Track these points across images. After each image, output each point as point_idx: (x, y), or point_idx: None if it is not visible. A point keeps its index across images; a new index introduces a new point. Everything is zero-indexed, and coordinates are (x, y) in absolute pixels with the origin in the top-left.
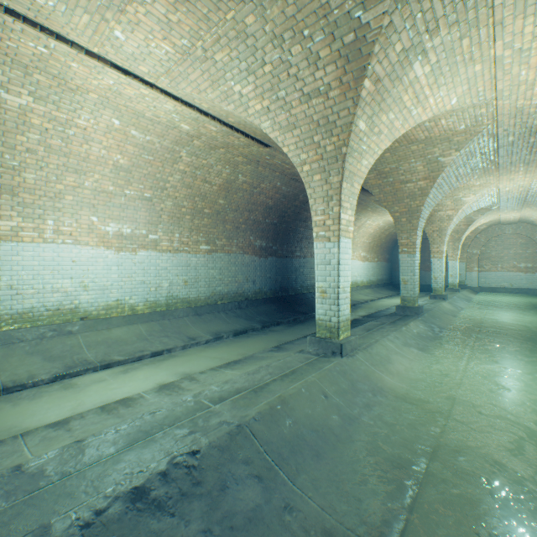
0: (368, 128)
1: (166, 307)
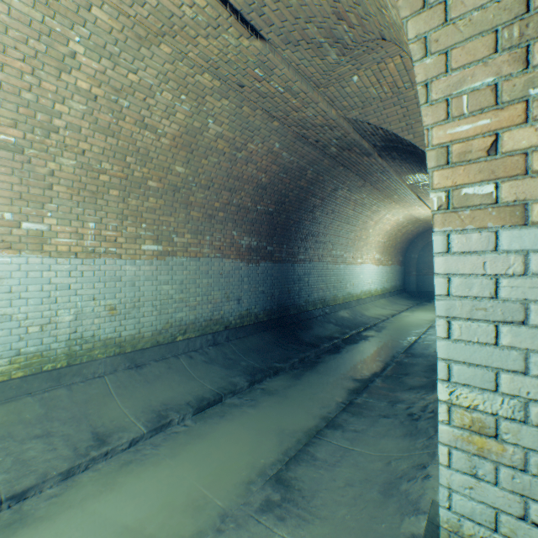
0: None
1: (67, 360)
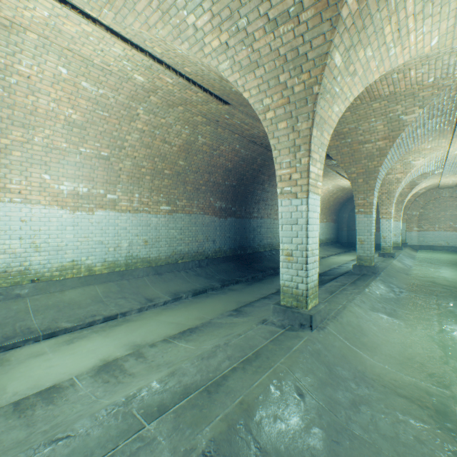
0: (344, 65)
1: (125, 267)
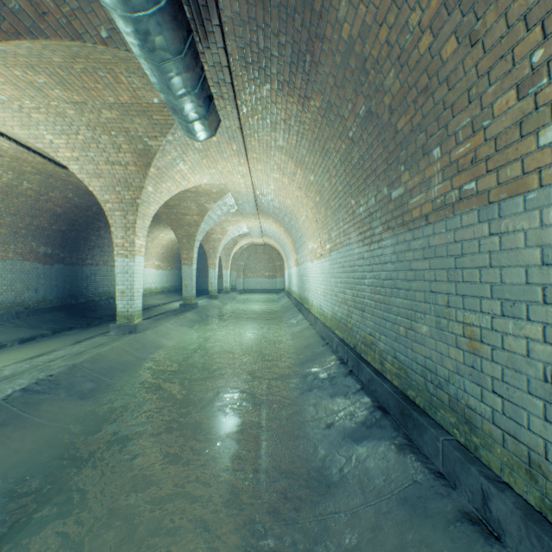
0: (155, 190)
1: None
